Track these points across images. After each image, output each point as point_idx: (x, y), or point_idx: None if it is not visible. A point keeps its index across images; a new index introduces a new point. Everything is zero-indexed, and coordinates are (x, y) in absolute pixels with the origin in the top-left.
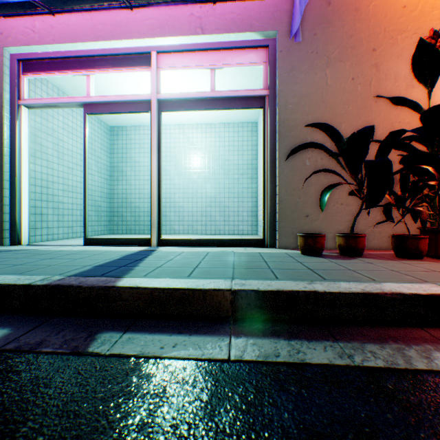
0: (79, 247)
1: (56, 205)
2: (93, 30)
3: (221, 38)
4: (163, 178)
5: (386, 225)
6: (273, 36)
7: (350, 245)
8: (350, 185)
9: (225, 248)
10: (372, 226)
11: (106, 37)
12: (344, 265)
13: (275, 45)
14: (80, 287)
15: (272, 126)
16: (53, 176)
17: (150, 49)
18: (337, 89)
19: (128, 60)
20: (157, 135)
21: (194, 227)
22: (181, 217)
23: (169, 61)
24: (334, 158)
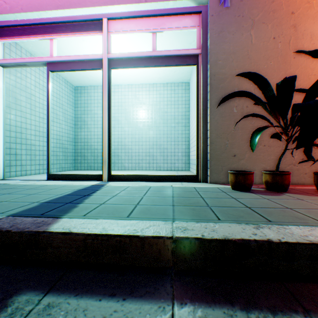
0: (42, 181)
1: (28, 147)
2: (54, 0)
3: (161, 6)
4: (116, 126)
5: (303, 164)
6: (205, 3)
7: (277, 182)
8: (272, 129)
9: (164, 183)
10: (291, 164)
11: (65, 6)
12: (278, 202)
13: (207, 11)
14: (9, 231)
15: (204, 80)
16: (26, 124)
17: (101, 16)
18: (260, 47)
19: (84, 26)
20: (107, 88)
21: (140, 164)
22: (130, 157)
23: (118, 26)
24: (261, 104)
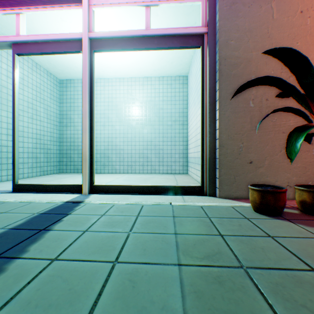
0: (4, 194)
1: None
2: None
3: None
4: (106, 124)
5: None
6: None
7: None
8: None
9: (161, 197)
10: None
11: None
12: None
13: None
14: None
15: (212, 65)
16: None
17: None
18: (284, 23)
19: None
20: (88, 76)
21: (132, 167)
22: (122, 158)
23: None
24: (294, 94)
